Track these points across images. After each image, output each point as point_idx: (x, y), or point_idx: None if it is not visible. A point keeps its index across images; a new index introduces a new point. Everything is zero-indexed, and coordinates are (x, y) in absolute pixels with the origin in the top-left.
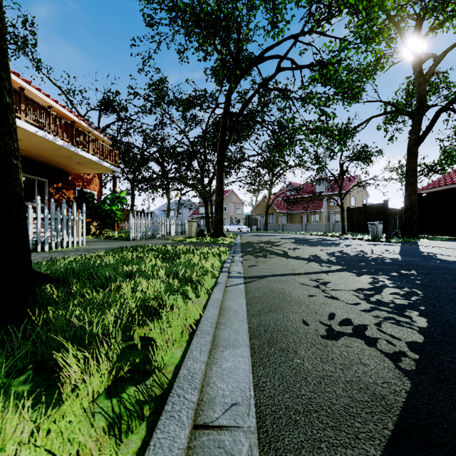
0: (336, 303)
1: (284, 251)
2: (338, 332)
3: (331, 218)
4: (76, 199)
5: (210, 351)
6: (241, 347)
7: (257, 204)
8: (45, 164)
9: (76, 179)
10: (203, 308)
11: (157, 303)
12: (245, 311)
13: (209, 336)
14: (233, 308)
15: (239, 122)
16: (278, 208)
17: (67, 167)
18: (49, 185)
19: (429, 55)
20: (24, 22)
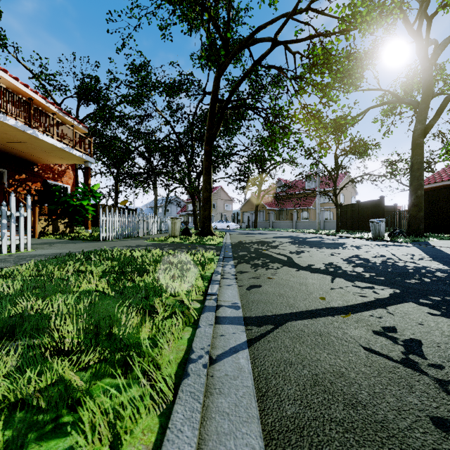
0: None
1: (287, 256)
2: None
3: (322, 215)
4: (39, 193)
5: None
6: None
7: (246, 201)
8: (3, 151)
9: (44, 171)
10: None
11: None
12: None
13: None
14: None
15: (228, 108)
16: (267, 205)
17: (30, 155)
18: (9, 176)
19: (433, 40)
20: None
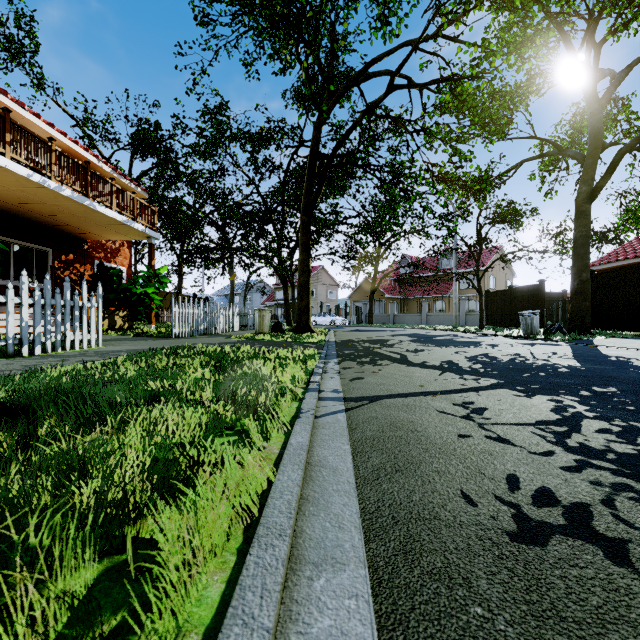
0: (511, 451)
1: (401, 354)
2: (538, 523)
3: (463, 306)
4: (93, 278)
5: (285, 579)
6: (350, 565)
7: (358, 287)
8: (48, 225)
9: (95, 249)
10: (275, 463)
11: (187, 461)
12: (351, 470)
13: (284, 543)
14: (329, 462)
15: (332, 167)
16: (387, 292)
17: (80, 230)
18: (54, 257)
19: (606, 71)
20: (19, 19)
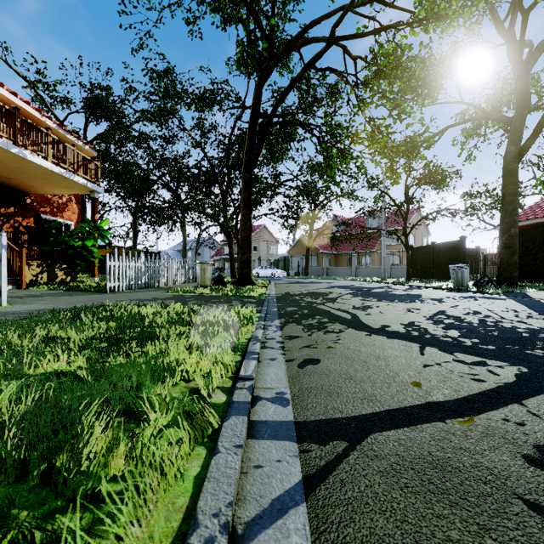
0: None
1: (350, 312)
2: None
3: (388, 260)
4: (29, 230)
5: None
6: None
7: (295, 243)
8: None
9: (40, 203)
10: None
11: None
12: None
13: None
14: None
15: (273, 124)
16: (321, 247)
17: (19, 182)
18: None
19: (528, 41)
20: None
